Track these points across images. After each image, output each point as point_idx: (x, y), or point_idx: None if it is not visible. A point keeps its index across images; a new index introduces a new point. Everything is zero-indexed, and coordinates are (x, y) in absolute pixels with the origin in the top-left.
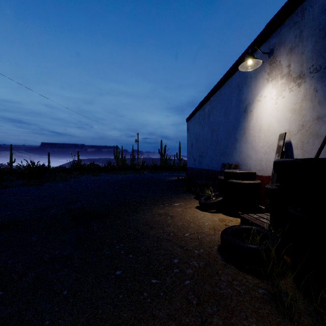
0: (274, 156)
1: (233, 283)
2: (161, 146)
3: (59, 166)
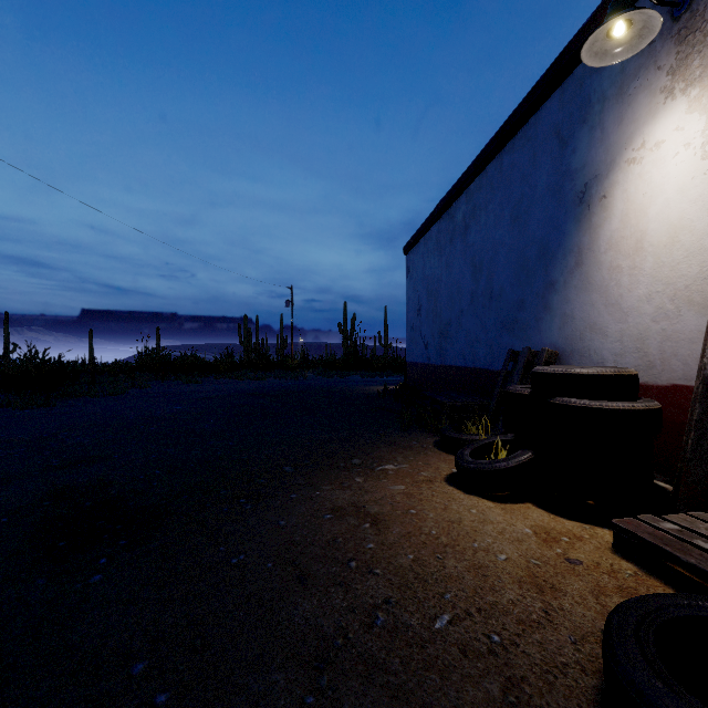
0: (696, 324)
1: None
2: (344, 316)
3: (114, 361)
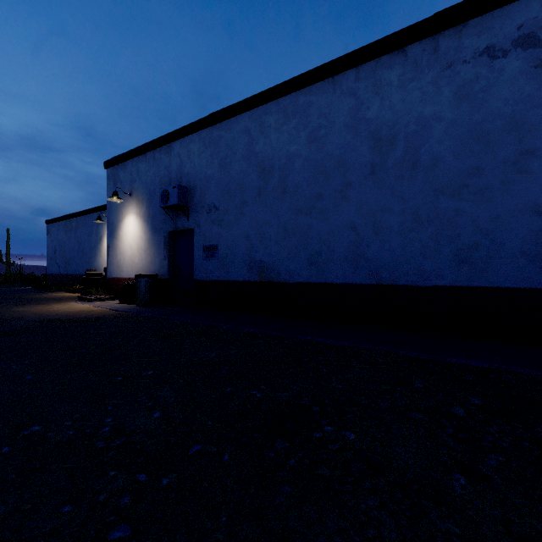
0: None
1: None
2: None
3: None
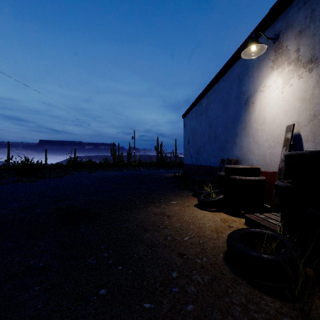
0: (280, 150)
1: (249, 308)
2: (157, 143)
3: (56, 163)
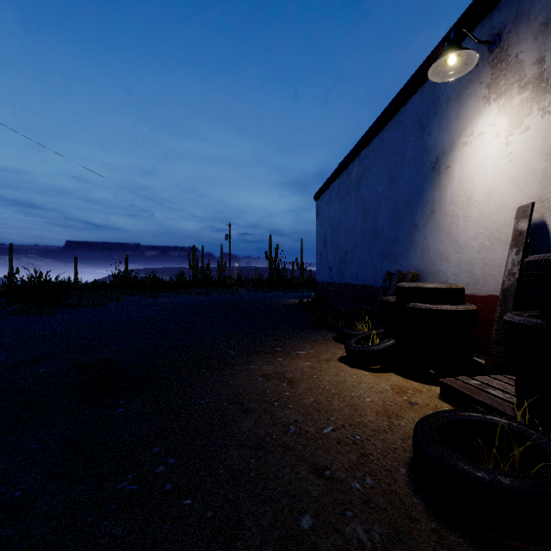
0: (502, 255)
1: None
2: (269, 246)
3: (93, 281)
